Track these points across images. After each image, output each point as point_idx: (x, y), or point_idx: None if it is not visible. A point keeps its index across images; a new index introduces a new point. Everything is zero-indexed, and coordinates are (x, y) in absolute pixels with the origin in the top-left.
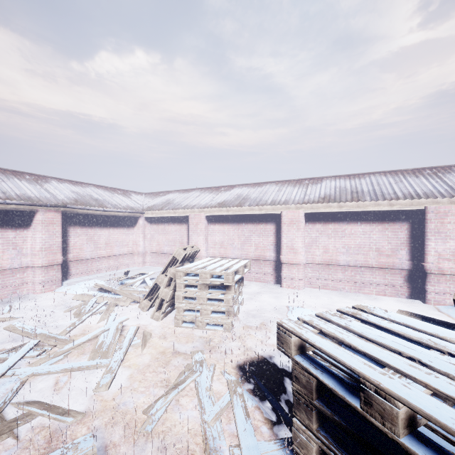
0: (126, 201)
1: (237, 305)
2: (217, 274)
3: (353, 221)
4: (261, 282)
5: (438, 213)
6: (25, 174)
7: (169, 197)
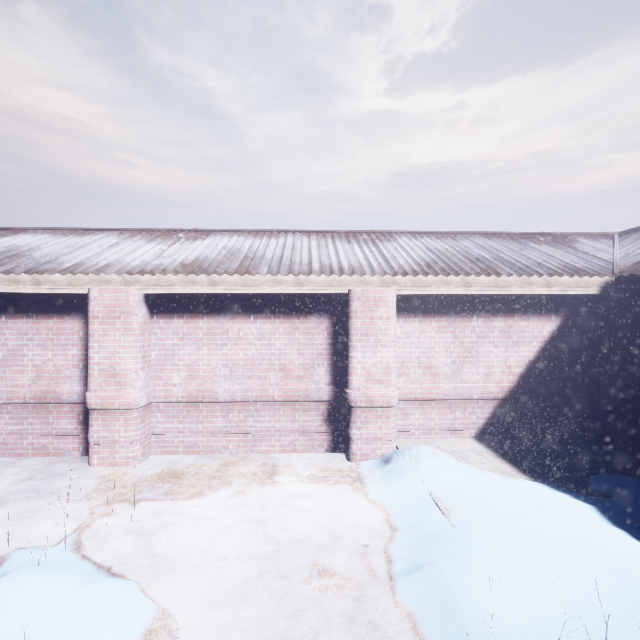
0: None
1: None
2: None
3: (243, 313)
4: (51, 456)
5: (366, 301)
6: None
7: None
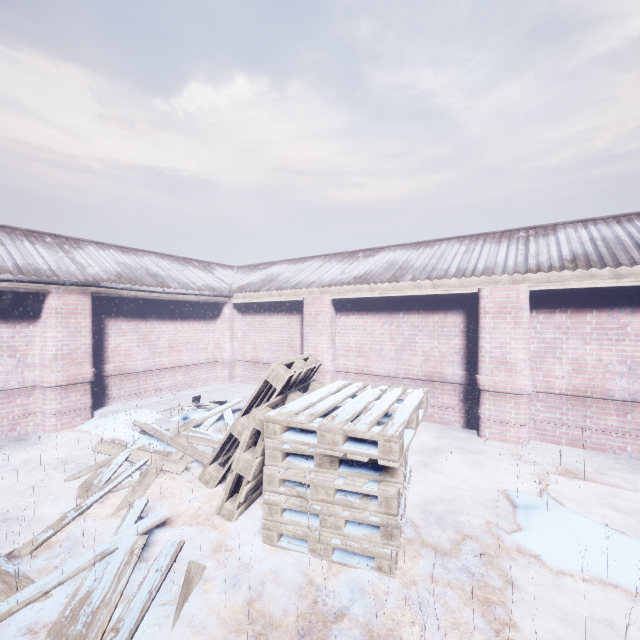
0: (205, 278)
1: (403, 494)
2: (362, 437)
3: None
4: (436, 423)
5: None
6: (46, 236)
7: (273, 270)
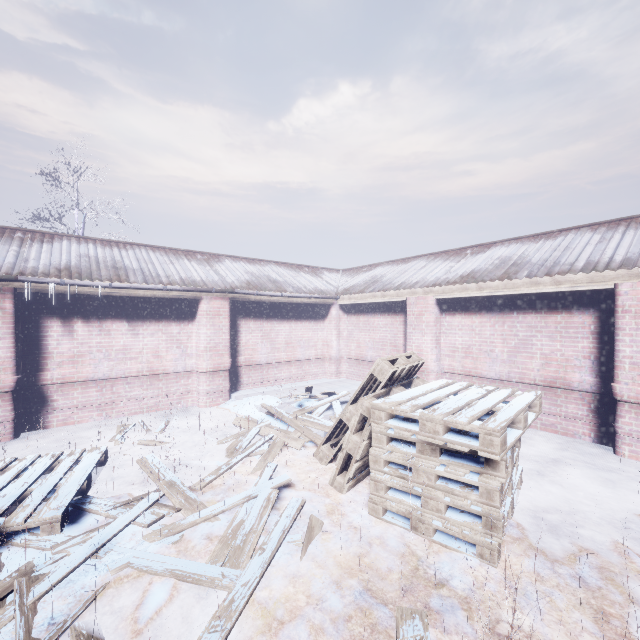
0: (315, 282)
1: (510, 495)
2: (462, 428)
3: None
4: (559, 434)
5: None
6: (197, 254)
7: (376, 272)
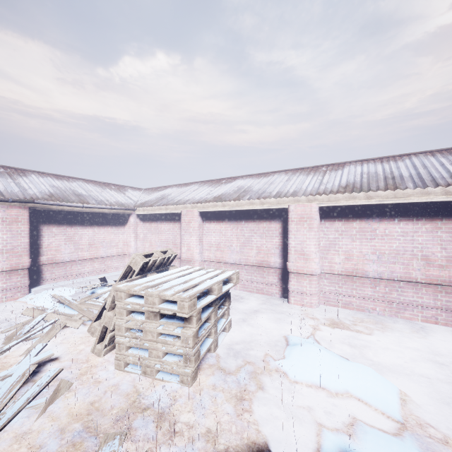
0: (118, 197)
1: (213, 337)
2: (168, 299)
3: (388, 217)
4: (265, 294)
5: None
6: None
7: (166, 192)
